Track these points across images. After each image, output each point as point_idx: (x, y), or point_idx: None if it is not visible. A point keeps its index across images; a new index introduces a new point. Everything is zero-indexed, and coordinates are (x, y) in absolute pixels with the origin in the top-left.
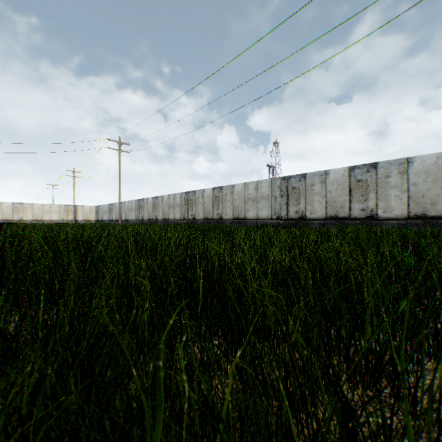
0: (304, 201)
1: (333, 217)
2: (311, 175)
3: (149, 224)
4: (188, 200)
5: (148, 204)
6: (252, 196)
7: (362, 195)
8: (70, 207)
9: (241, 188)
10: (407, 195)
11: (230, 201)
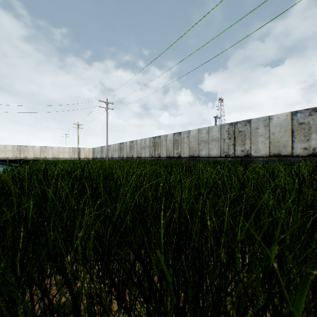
0: (249, 142)
1: (275, 155)
2: (256, 120)
3: (127, 160)
4: (155, 143)
5: (126, 146)
6: (204, 139)
7: (304, 136)
8: (76, 149)
9: (195, 132)
10: None
11: (187, 143)
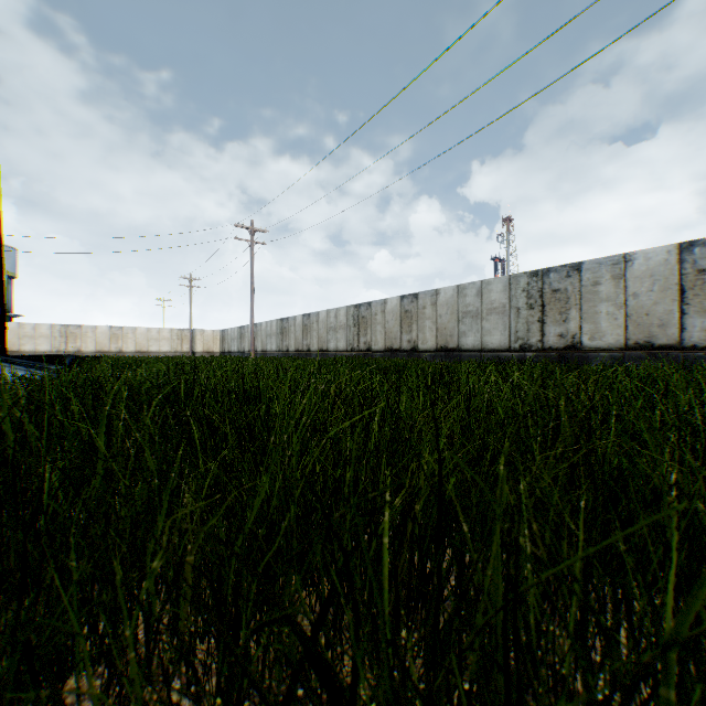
0: (578, 315)
1: (641, 345)
2: (593, 265)
3: (297, 357)
4: (360, 318)
5: (295, 326)
6: (472, 308)
7: None
8: (185, 332)
9: (451, 294)
10: None
11: (431, 318)
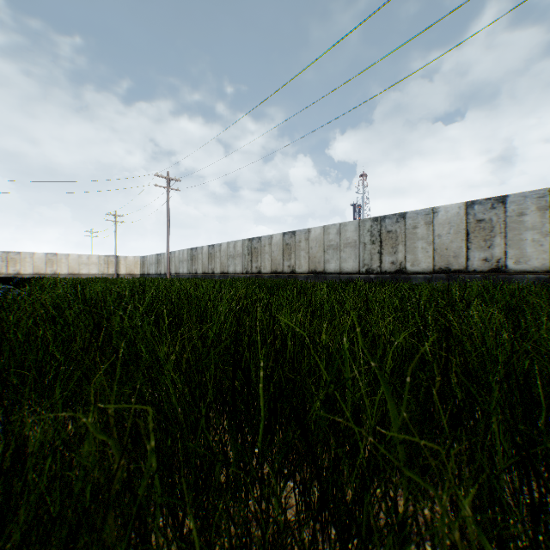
0: (404, 248)
1: (443, 269)
2: (413, 215)
3: (204, 278)
4: (252, 249)
5: (202, 254)
6: (333, 243)
7: (484, 240)
8: (111, 258)
9: (319, 232)
10: (549, 239)
11: (305, 249)
